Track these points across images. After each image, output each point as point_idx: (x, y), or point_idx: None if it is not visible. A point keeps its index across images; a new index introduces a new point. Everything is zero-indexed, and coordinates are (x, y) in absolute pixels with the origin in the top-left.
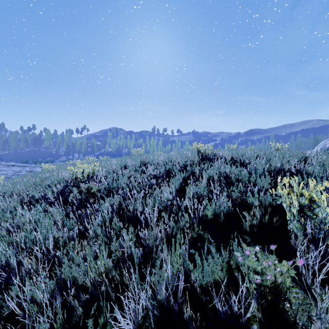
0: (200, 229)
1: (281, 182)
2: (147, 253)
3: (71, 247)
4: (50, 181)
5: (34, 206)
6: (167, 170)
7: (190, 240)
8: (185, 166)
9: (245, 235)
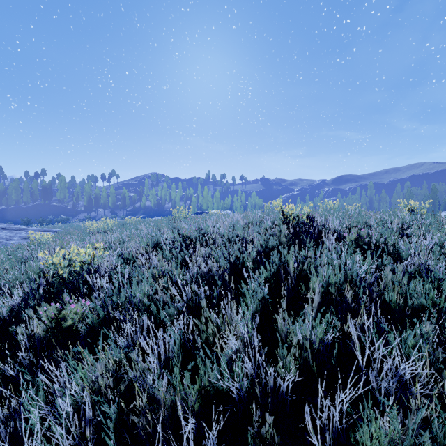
0: None
1: None
2: None
3: None
4: (11, 277)
5: None
6: (233, 260)
7: None
8: (266, 250)
9: None
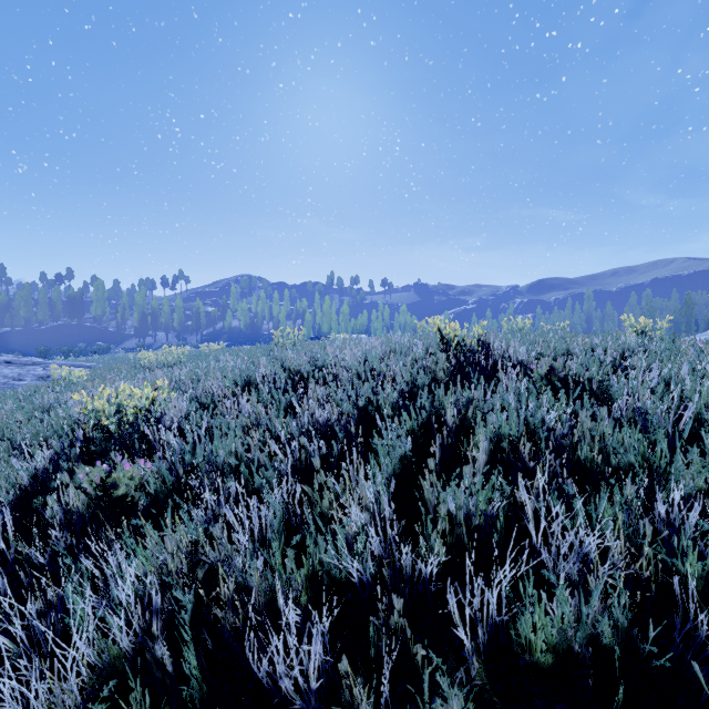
0: None
1: None
2: None
3: None
4: (30, 431)
5: None
6: (363, 404)
7: None
8: (414, 390)
9: None
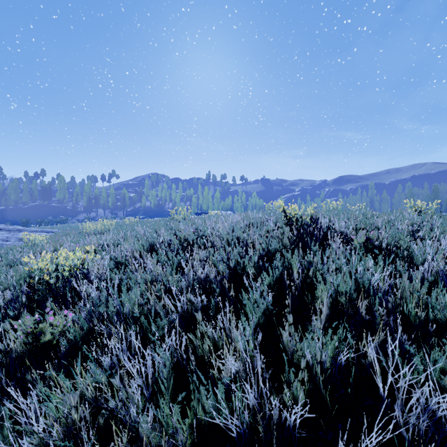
0: None
1: None
2: None
3: None
4: None
5: None
6: (233, 264)
7: None
8: (268, 253)
9: None
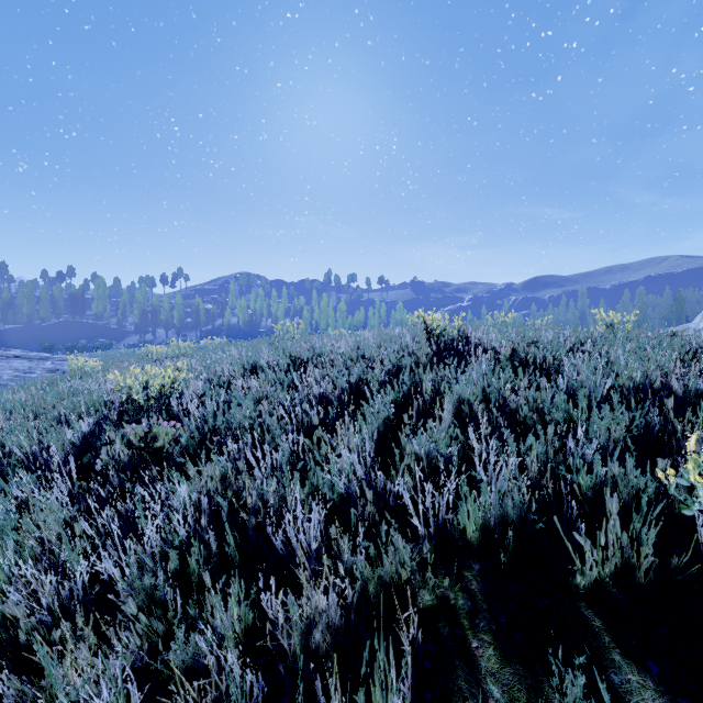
0: (447, 583)
1: (699, 453)
2: (285, 678)
3: (57, 643)
4: (69, 406)
5: (10, 479)
6: (354, 381)
7: (418, 619)
8: (399, 371)
9: (580, 603)
